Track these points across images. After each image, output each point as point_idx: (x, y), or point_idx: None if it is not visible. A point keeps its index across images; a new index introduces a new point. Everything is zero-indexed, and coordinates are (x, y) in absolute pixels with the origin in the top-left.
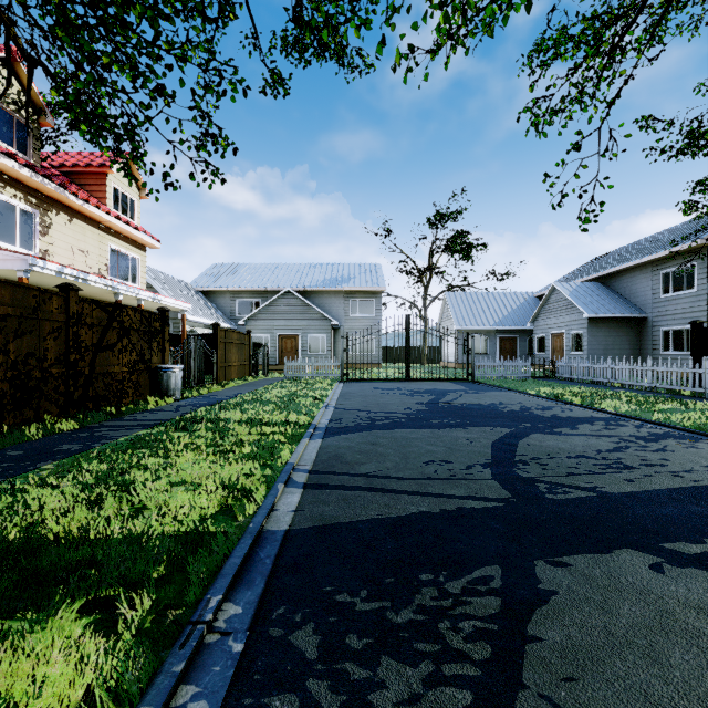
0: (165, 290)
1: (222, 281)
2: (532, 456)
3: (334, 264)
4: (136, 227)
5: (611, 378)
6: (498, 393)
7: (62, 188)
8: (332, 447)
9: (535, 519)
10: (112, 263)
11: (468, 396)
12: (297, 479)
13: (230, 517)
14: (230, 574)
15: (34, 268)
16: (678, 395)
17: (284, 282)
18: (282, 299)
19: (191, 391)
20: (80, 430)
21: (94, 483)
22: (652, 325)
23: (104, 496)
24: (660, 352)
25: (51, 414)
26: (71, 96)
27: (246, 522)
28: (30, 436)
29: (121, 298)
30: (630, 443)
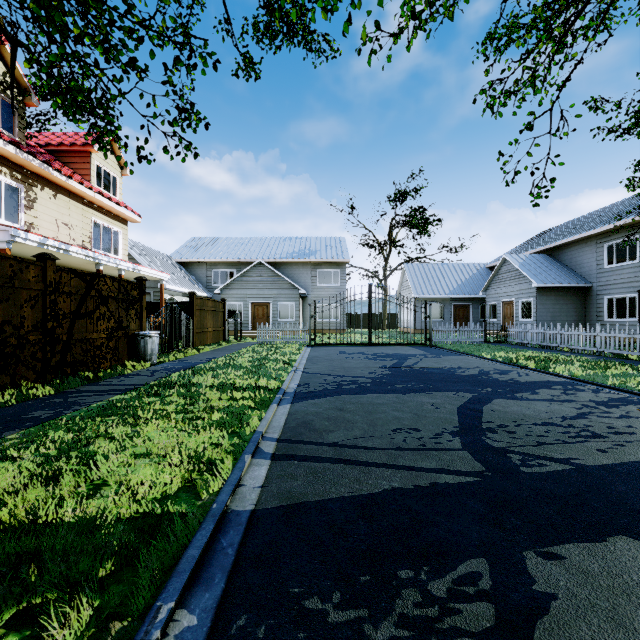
0: (146, 261)
1: (200, 253)
2: (499, 423)
3: (302, 238)
4: (118, 202)
5: (560, 343)
6: (455, 357)
7: (46, 165)
8: (300, 413)
9: (515, 497)
10: (95, 236)
11: (428, 360)
12: (264, 449)
13: (193, 494)
14: (186, 571)
15: (16, 239)
16: (626, 359)
17: (257, 254)
18: (254, 269)
19: (168, 355)
20: (55, 396)
21: (56, 456)
22: (596, 294)
23: (64, 470)
24: (604, 318)
25: (28, 379)
26: (44, 69)
27: (209, 501)
28: (3, 402)
29: (102, 268)
30: (592, 408)
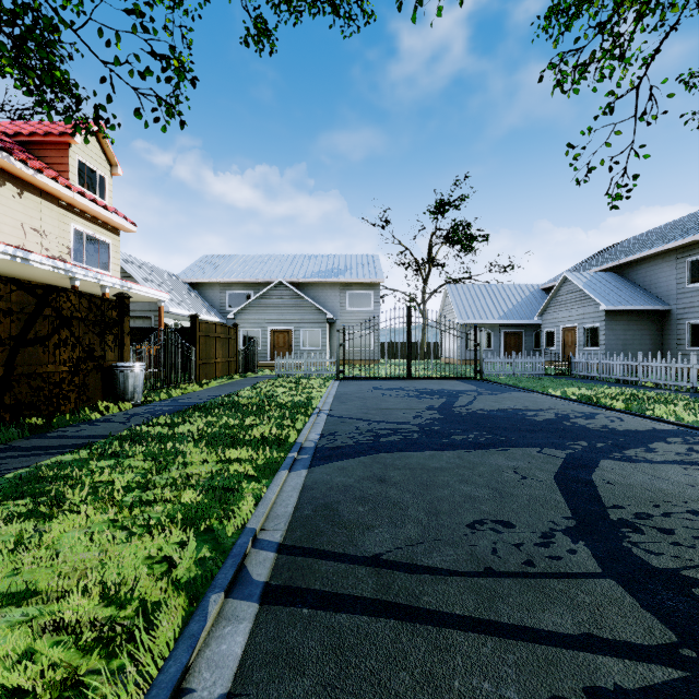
0: (146, 280)
1: (212, 273)
2: (634, 509)
3: (330, 256)
4: (105, 206)
5: (641, 377)
6: (517, 394)
7: (5, 153)
8: (321, 487)
9: None
10: (76, 246)
11: (484, 399)
12: (253, 571)
13: None
14: None
15: None
16: None
17: (277, 274)
18: (274, 291)
19: (160, 393)
20: None
21: None
22: (676, 318)
23: None
24: (687, 347)
25: None
26: None
27: None
28: None
29: (78, 283)
30: None
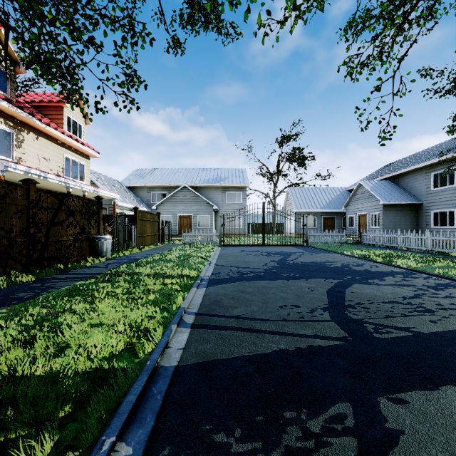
0: (103, 185)
1: (142, 180)
2: (357, 301)
3: (215, 169)
4: (83, 143)
5: (400, 244)
6: (325, 254)
7: (31, 116)
8: (213, 294)
9: (370, 356)
10: (66, 167)
11: (305, 256)
12: (186, 320)
13: (133, 354)
14: (125, 413)
15: (9, 169)
16: (447, 256)
17: (182, 181)
18: (181, 191)
19: (118, 253)
20: (35, 282)
21: (33, 326)
22: (425, 209)
23: (38, 336)
24: (431, 226)
25: (16, 270)
26: (27, 44)
27: (145, 359)
28: None
29: (71, 190)
30: (424, 291)
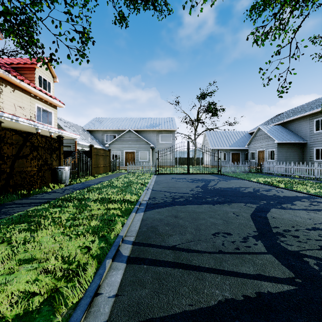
0: (68, 129)
1: (98, 126)
2: (283, 228)
3: (152, 118)
4: (51, 96)
5: (293, 173)
6: (236, 181)
7: (7, 72)
8: (149, 219)
9: None
10: (38, 114)
11: (222, 183)
12: (123, 252)
13: (54, 307)
14: None
15: None
16: None
17: (128, 126)
18: (127, 134)
19: (76, 180)
20: None
21: None
22: (309, 146)
23: None
24: (314, 159)
25: None
26: None
27: (66, 316)
28: None
29: (39, 131)
30: None
